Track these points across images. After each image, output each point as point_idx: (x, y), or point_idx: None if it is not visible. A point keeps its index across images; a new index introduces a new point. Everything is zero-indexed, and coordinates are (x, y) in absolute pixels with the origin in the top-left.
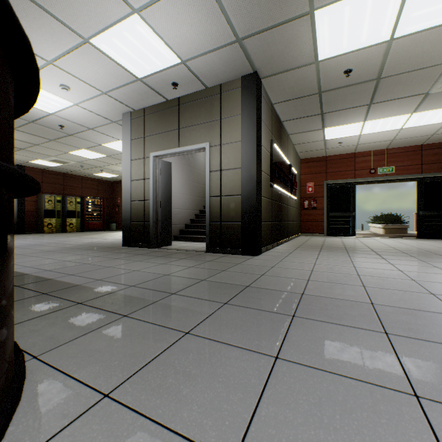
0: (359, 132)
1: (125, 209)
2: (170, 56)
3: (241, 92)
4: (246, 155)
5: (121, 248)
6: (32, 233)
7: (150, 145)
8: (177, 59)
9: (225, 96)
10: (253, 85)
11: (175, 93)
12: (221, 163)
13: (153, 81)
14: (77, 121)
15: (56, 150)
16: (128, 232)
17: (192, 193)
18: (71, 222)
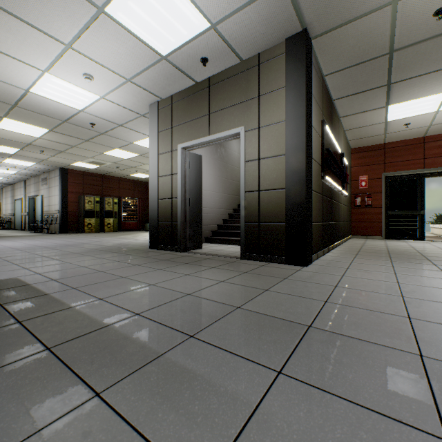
0: (436, 107)
1: (152, 208)
2: (197, 20)
3: (285, 58)
4: (292, 138)
5: (148, 251)
6: (74, 232)
7: (178, 136)
8: (206, 22)
9: (264, 67)
10: (301, 47)
11: (204, 72)
12: (259, 150)
13: (179, 58)
14: (106, 117)
15: (92, 151)
16: (155, 233)
17: (225, 190)
18: (109, 222)
